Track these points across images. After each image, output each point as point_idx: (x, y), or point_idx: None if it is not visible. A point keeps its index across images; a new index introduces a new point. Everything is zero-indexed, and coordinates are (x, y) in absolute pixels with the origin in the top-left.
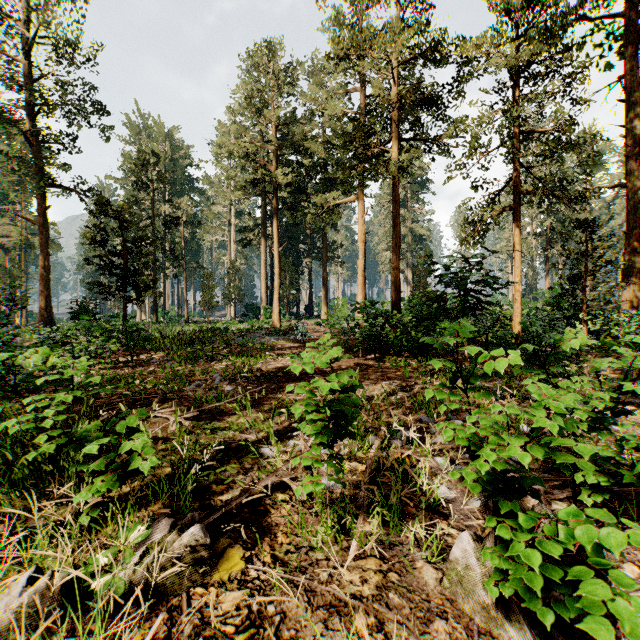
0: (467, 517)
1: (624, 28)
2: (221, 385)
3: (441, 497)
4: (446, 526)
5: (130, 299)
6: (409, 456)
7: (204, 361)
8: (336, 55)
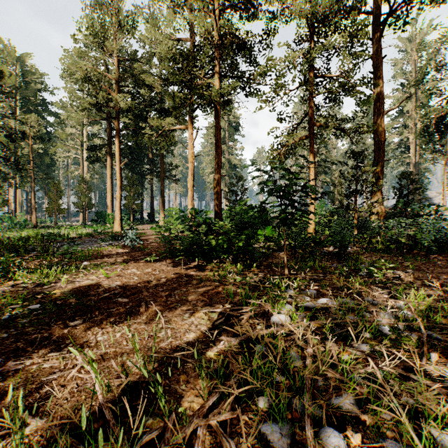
0: None
1: (373, 22)
2: None
3: None
4: None
5: None
6: None
7: None
8: None
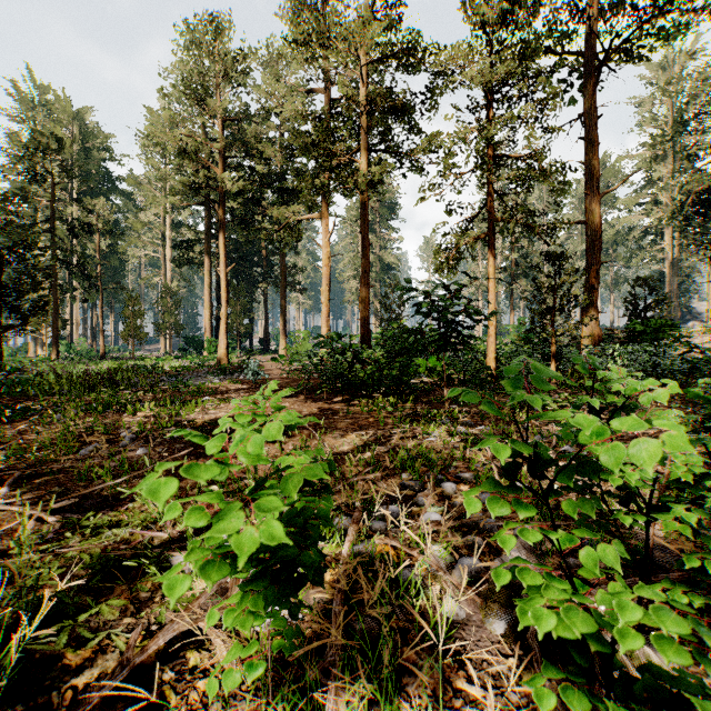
0: (491, 655)
1: (585, 66)
2: (130, 447)
3: (448, 619)
4: (465, 682)
5: (9, 327)
6: (396, 546)
7: (114, 411)
8: (296, 42)
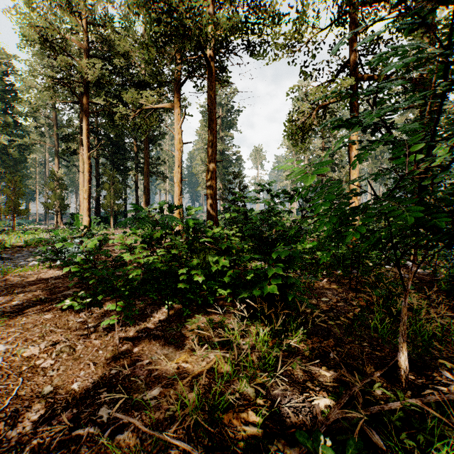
0: None
1: None
2: None
3: None
4: None
5: None
6: None
7: None
8: None
